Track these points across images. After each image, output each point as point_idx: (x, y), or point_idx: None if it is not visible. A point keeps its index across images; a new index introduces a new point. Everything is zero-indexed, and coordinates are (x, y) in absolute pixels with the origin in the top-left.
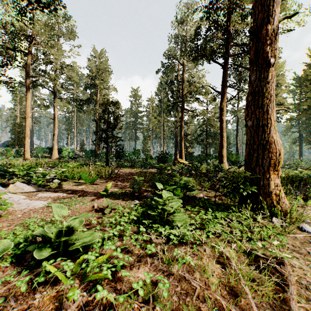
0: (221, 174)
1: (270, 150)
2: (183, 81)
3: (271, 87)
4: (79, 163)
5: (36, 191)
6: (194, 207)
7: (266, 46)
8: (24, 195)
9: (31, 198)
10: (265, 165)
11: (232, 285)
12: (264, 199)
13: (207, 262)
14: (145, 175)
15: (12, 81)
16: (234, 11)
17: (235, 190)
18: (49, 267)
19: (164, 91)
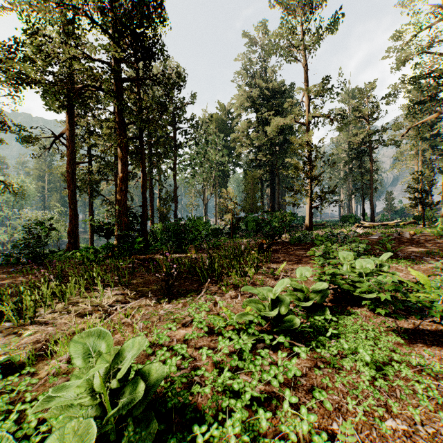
0: None
1: None
2: None
3: None
4: None
5: None
6: None
7: None
8: None
9: None
10: None
11: None
12: None
13: None
14: None
15: None
16: None
17: None
18: None
19: None
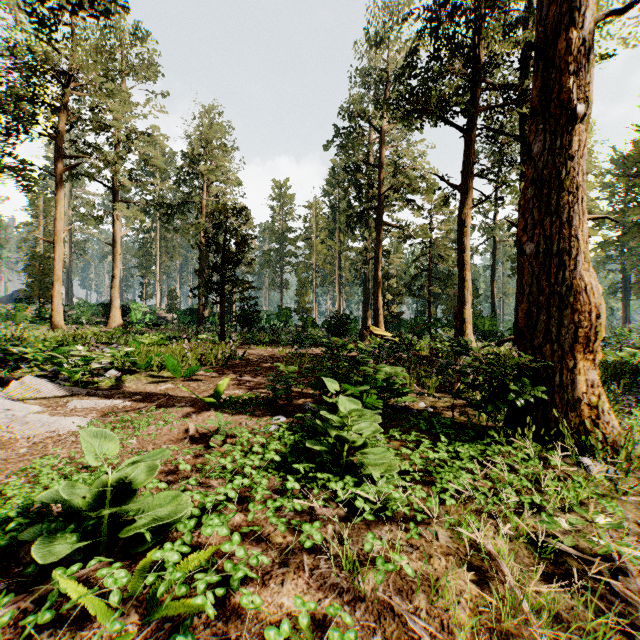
0: (466, 359)
1: (577, 308)
2: (382, 166)
3: (579, 168)
4: (165, 336)
5: (68, 396)
6: (408, 432)
7: (567, 77)
8: (38, 405)
9: (54, 411)
10: (565, 341)
11: (506, 628)
12: (562, 416)
13: (444, 566)
14: (300, 360)
15: (26, 167)
16: (490, 16)
17: (500, 396)
18: (66, 585)
19: (340, 187)
